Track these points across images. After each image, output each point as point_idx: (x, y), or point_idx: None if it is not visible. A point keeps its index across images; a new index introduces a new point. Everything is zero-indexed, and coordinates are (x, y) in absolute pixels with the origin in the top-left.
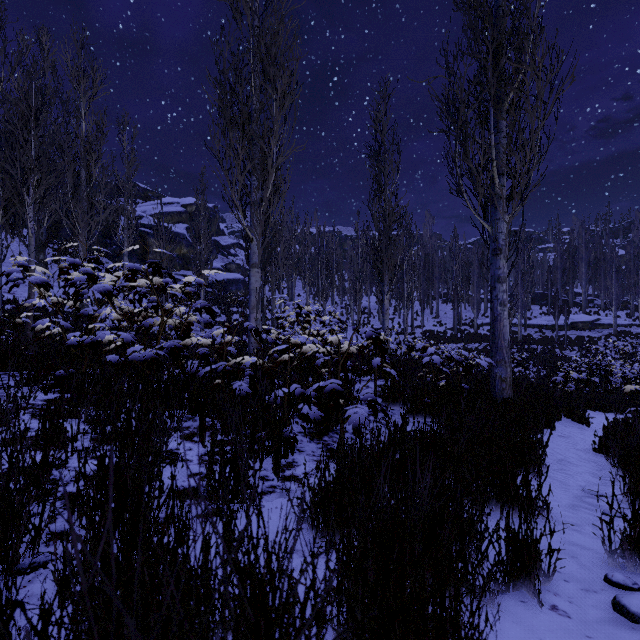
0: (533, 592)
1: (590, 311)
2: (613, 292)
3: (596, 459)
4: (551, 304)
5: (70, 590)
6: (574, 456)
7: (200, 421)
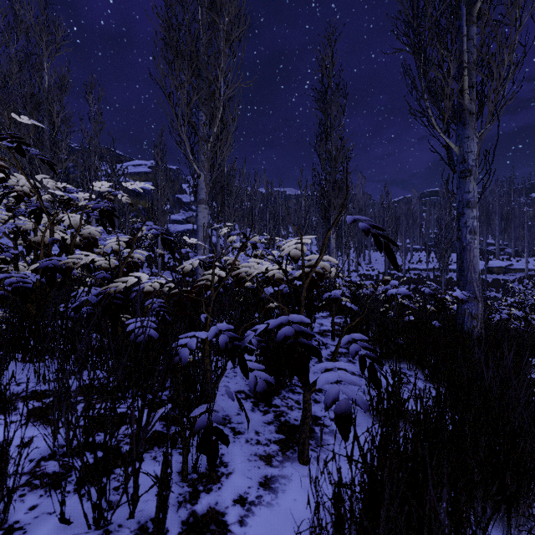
0: None
1: (502, 258)
2: (525, 240)
3: None
4: None
5: None
6: None
7: (59, 387)
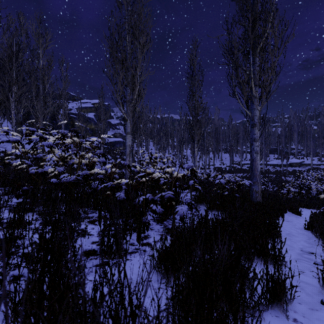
0: (282, 311)
1: (299, 157)
2: (311, 147)
3: (306, 233)
4: (279, 154)
5: (17, 312)
6: (295, 232)
7: (98, 213)
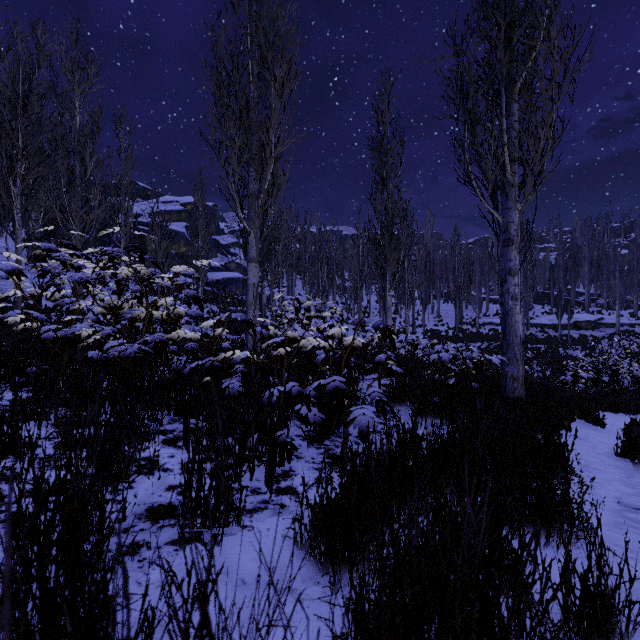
0: None
1: (593, 310)
2: (617, 291)
3: (621, 464)
4: (553, 303)
5: None
6: (597, 461)
7: (185, 424)
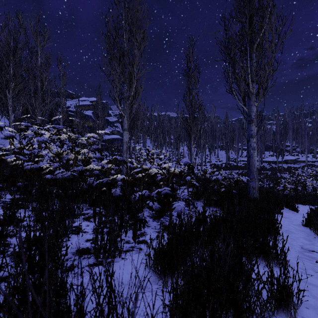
0: (290, 317)
1: (294, 154)
2: (306, 144)
3: (304, 230)
4: (274, 151)
5: None
6: (293, 228)
7: (93, 210)
